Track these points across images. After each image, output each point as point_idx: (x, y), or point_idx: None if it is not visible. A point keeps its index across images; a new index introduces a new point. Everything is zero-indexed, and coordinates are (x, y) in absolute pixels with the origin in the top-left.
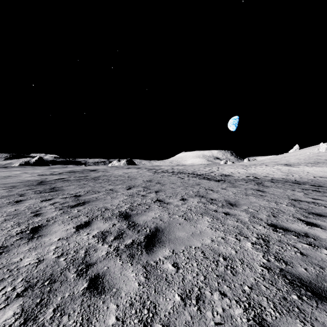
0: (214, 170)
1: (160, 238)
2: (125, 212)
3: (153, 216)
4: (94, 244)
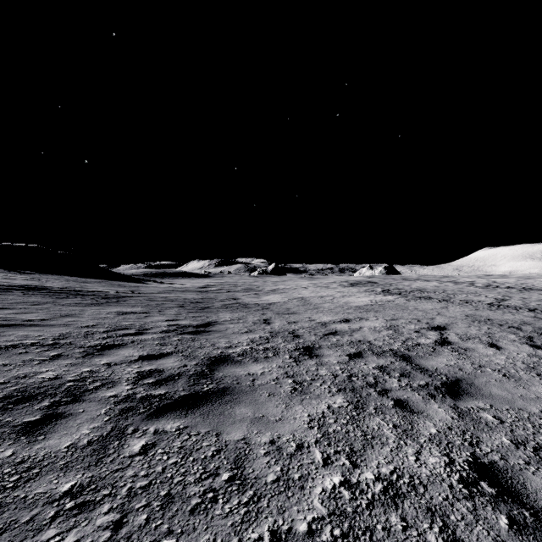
0: None
1: None
2: None
3: None
4: None
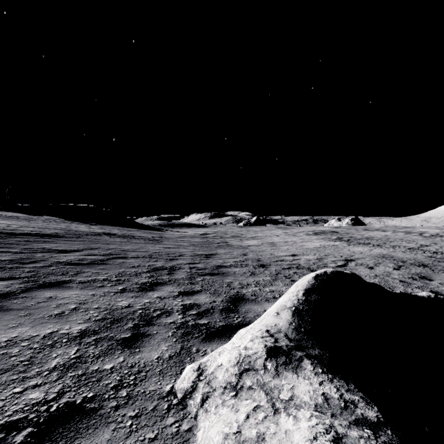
0: None
1: None
2: None
3: None
4: None
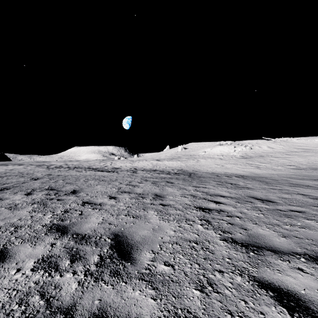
0: (108, 165)
1: (78, 192)
2: (50, 188)
3: (69, 188)
4: (46, 196)
